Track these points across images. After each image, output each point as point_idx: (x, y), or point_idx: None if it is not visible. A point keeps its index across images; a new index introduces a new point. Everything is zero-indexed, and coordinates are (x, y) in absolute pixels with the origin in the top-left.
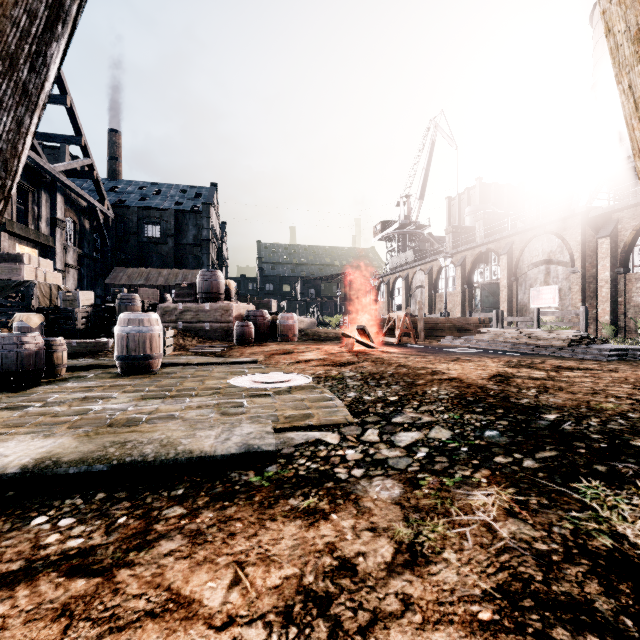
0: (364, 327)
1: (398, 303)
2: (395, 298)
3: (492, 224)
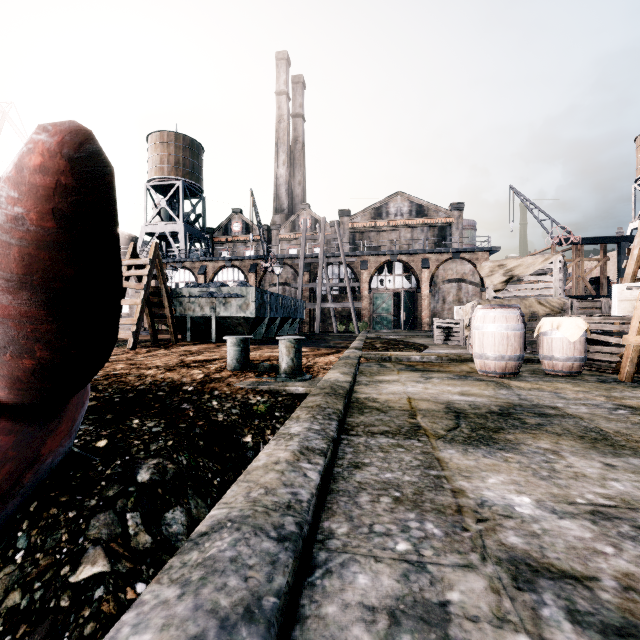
0: None
1: None
2: None
3: None
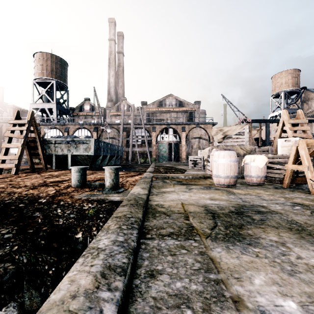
0: None
1: None
2: None
3: None
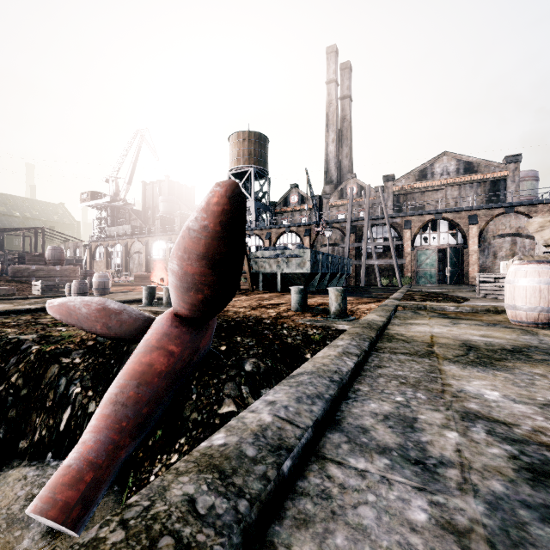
0: (164, 278)
1: (117, 263)
2: (114, 259)
3: (185, 220)
